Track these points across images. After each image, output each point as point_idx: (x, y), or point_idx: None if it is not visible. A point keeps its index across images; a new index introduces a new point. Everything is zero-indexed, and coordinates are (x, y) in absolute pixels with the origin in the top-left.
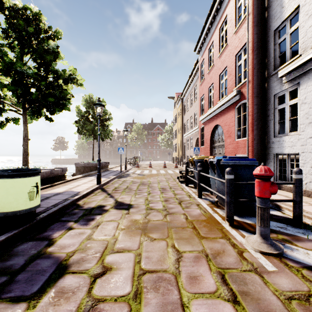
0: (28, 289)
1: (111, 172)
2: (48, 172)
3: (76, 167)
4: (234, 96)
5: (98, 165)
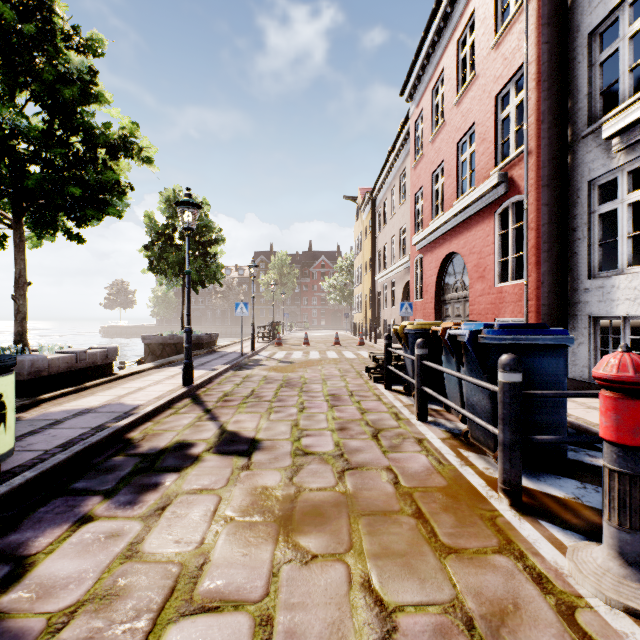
0: None
1: (220, 356)
2: (69, 358)
3: (146, 346)
4: (494, 188)
5: (187, 342)
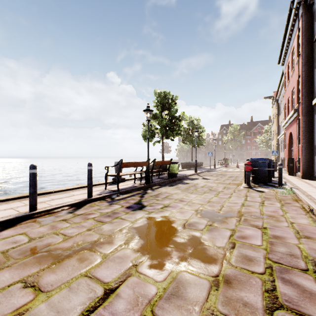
0: (183, 184)
1: (203, 169)
2: None
3: (181, 165)
4: (294, 113)
5: (195, 163)
